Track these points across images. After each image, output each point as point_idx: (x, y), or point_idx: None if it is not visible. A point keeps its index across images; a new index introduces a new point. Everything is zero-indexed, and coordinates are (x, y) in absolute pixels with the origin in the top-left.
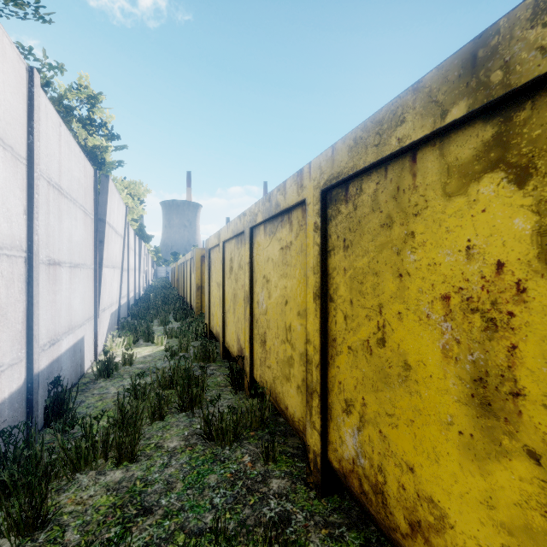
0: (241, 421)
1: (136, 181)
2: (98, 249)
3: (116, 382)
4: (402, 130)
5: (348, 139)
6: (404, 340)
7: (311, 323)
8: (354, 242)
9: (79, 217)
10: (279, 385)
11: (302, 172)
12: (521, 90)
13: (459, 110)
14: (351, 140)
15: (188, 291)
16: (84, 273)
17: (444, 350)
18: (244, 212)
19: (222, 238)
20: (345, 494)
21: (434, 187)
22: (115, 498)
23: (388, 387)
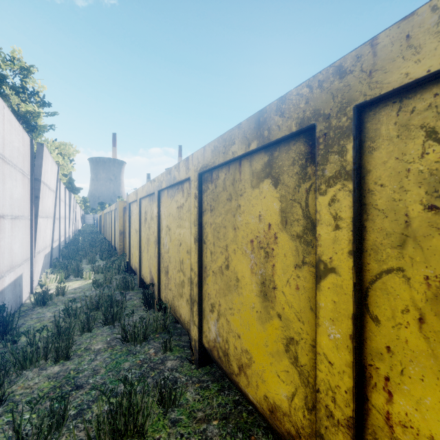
0: (149, 327)
1: (66, 143)
2: (34, 203)
3: (51, 308)
4: (234, 148)
5: (211, 145)
6: (236, 265)
7: (193, 257)
8: (215, 207)
9: (18, 178)
10: (176, 301)
11: (188, 159)
12: (274, 142)
13: (254, 145)
14: (213, 146)
15: (113, 235)
16: (22, 223)
17: (251, 269)
18: (154, 179)
19: (139, 196)
20: (214, 364)
21: (248, 182)
22: (55, 382)
23: (230, 293)
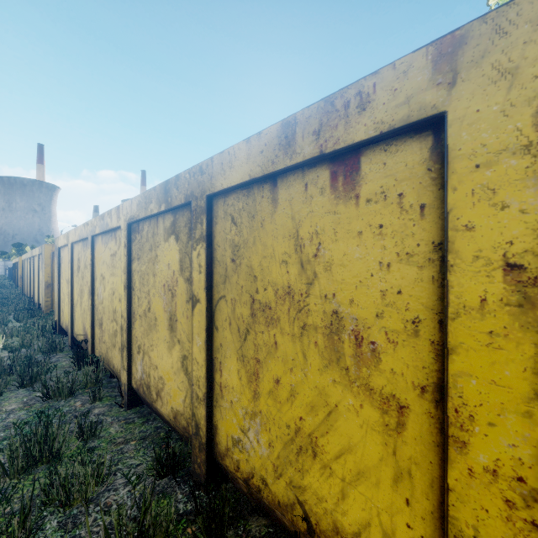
0: (76, 381)
1: None
2: None
3: None
4: (151, 206)
5: (137, 199)
6: (155, 307)
7: (123, 304)
8: (141, 256)
9: None
10: (110, 352)
11: (119, 207)
12: (175, 208)
13: (163, 207)
14: (138, 201)
15: (36, 289)
16: None
17: (164, 308)
18: (88, 222)
19: (71, 240)
20: (145, 405)
21: (162, 236)
22: None
23: (151, 332)
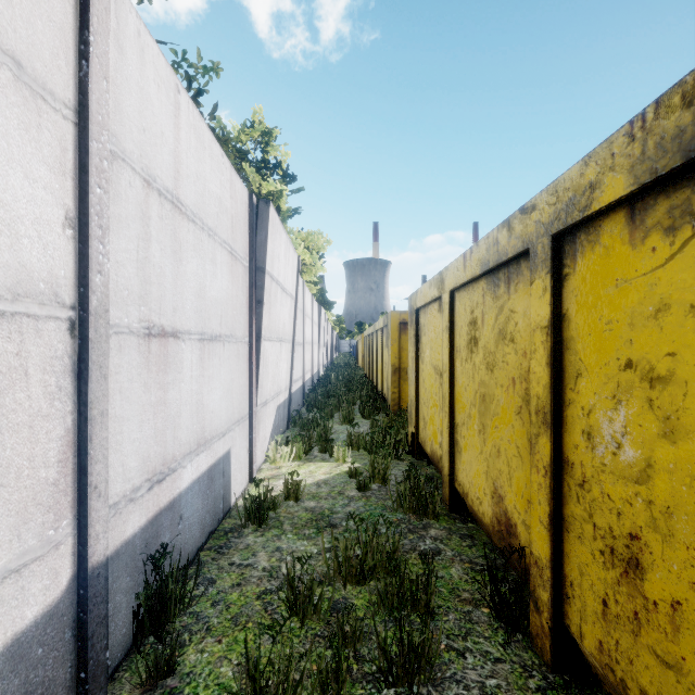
0: None
1: (314, 231)
2: (255, 313)
3: (270, 539)
4: None
5: None
6: None
7: None
8: None
9: (219, 260)
10: None
11: None
12: None
13: None
14: None
15: (378, 372)
16: (230, 349)
17: None
18: (528, 204)
19: (449, 284)
20: None
21: None
22: None
23: None
